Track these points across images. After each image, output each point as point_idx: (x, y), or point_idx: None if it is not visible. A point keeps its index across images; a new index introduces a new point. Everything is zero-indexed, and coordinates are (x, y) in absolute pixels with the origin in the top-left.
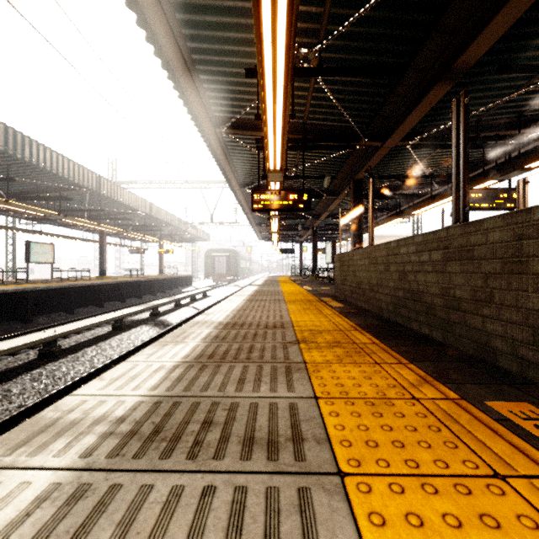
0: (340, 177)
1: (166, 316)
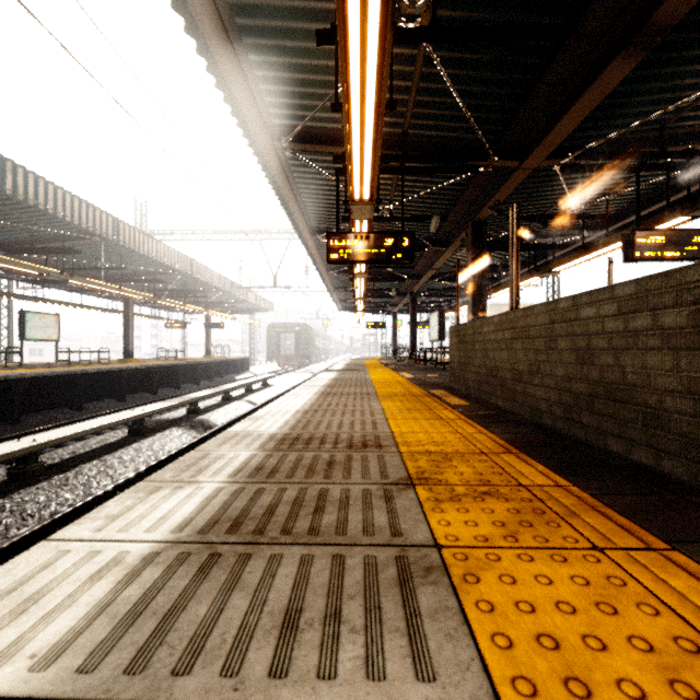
0: (453, 218)
1: (208, 414)
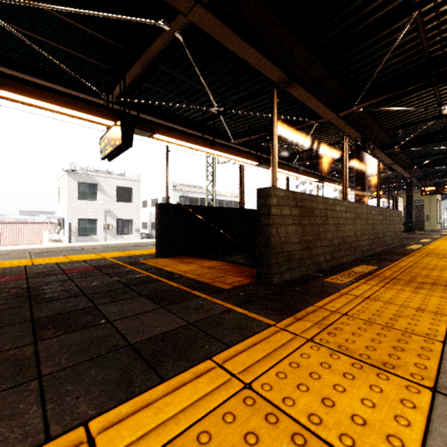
0: None
1: None
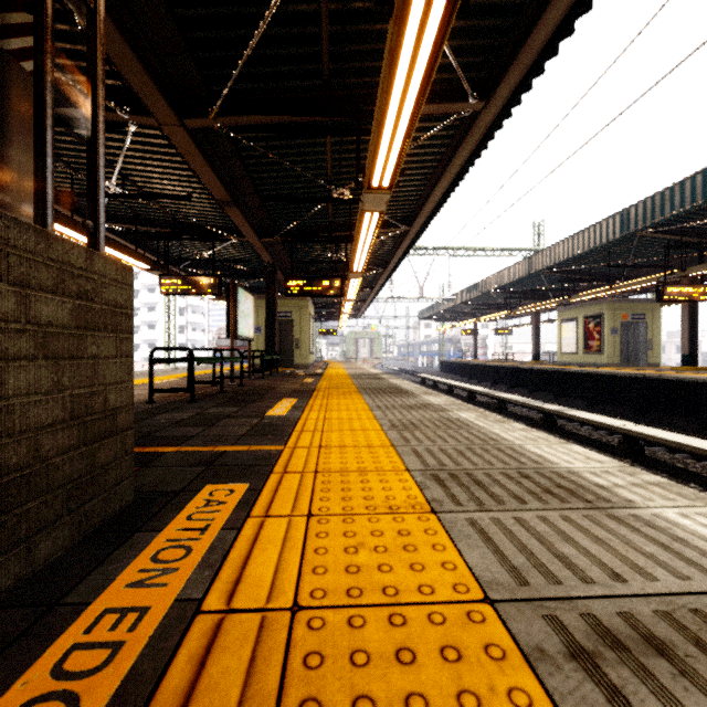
0: None
1: None
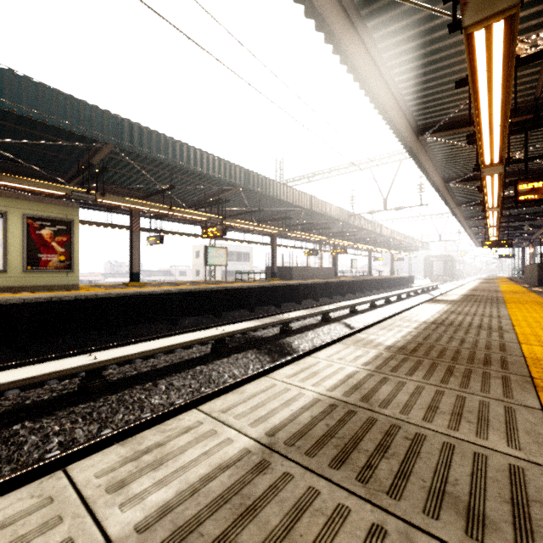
0: (538, 222)
1: (428, 293)
